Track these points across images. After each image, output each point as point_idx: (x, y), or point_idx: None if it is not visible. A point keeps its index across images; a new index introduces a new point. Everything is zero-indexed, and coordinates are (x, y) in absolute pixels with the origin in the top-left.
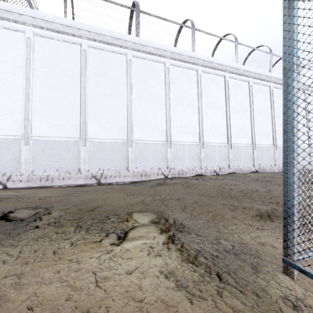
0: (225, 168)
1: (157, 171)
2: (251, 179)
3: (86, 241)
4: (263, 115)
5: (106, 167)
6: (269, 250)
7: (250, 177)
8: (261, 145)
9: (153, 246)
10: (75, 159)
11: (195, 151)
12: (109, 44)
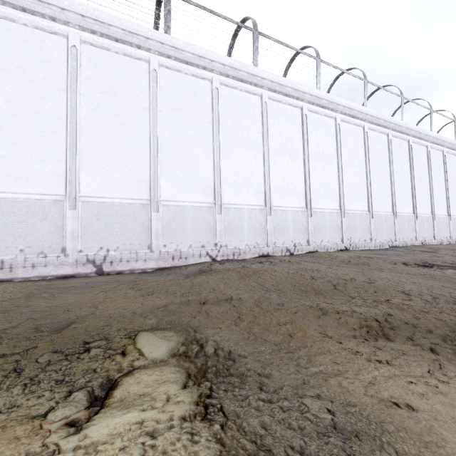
0: (302, 245)
1: (200, 251)
2: (340, 261)
3: (11, 417)
4: (355, 168)
5: (113, 246)
6: (406, 419)
7: (339, 258)
8: (353, 211)
9: (156, 432)
10: (55, 231)
11: (259, 219)
12: (118, 41)
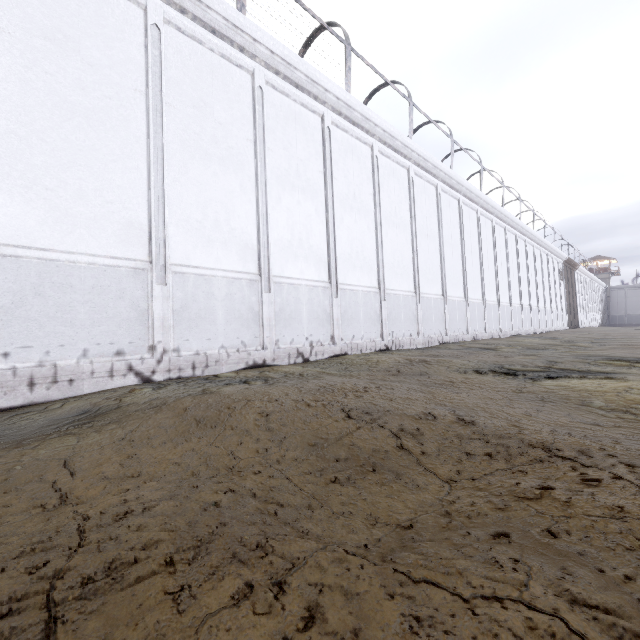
0: (323, 344)
1: (110, 364)
2: (385, 371)
3: None
4: (398, 227)
5: None
6: None
7: (382, 364)
8: (396, 291)
9: None
10: None
11: (248, 298)
12: None
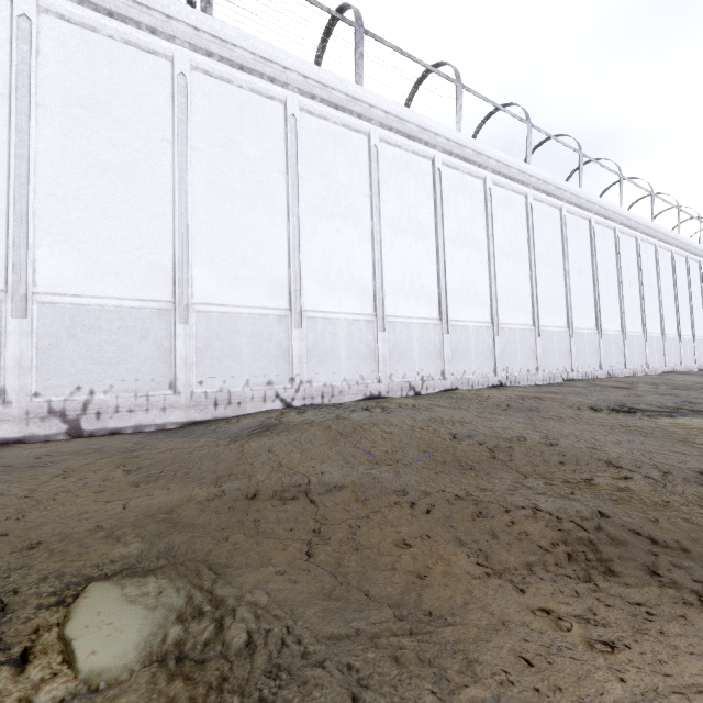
0: (434, 379)
1: (264, 391)
2: (494, 406)
3: None
4: (513, 259)
5: (101, 384)
6: None
7: (492, 399)
8: (511, 325)
9: None
10: None
11: (365, 337)
12: (114, 16)
